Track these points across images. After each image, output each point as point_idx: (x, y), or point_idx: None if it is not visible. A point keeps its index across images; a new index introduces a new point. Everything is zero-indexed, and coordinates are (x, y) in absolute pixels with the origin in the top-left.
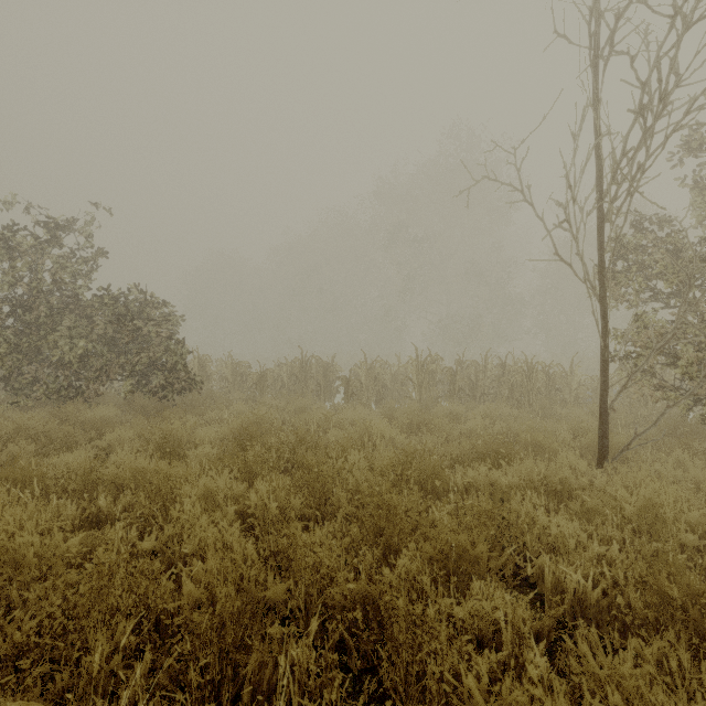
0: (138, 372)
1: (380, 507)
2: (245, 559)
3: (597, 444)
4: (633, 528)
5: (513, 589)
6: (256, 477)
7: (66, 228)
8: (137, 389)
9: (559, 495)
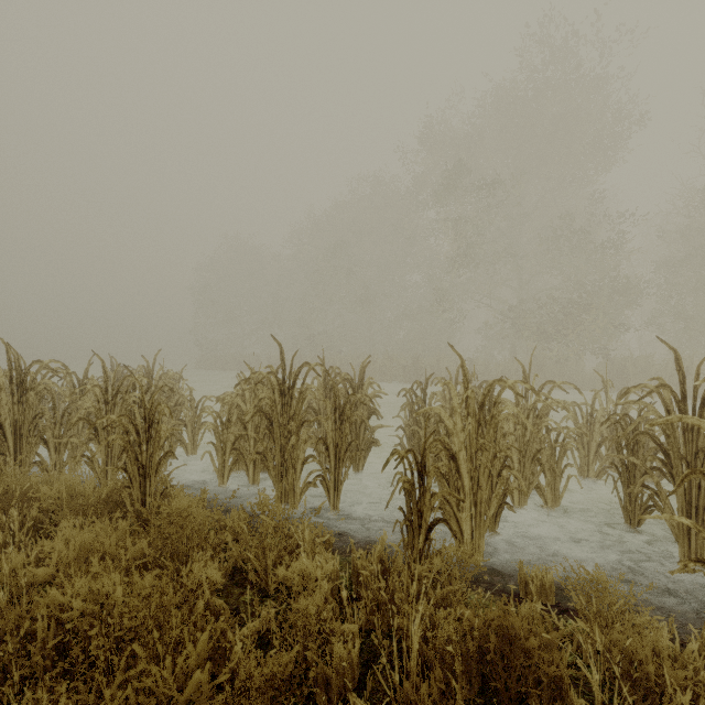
0: None
1: None
2: None
3: None
4: None
5: None
6: None
7: None
8: None
9: None
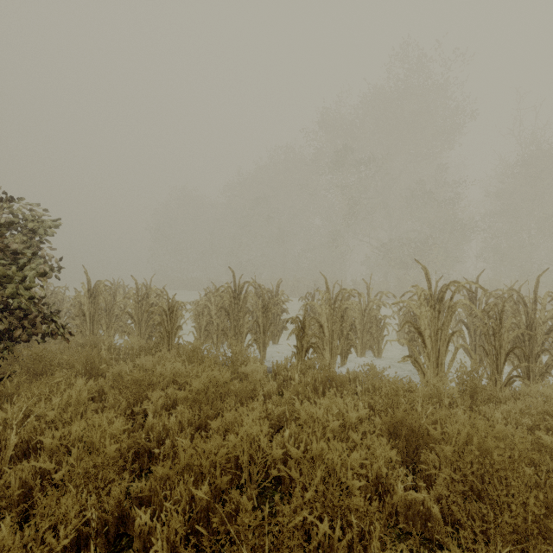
0: None
1: None
2: None
3: None
4: None
5: None
6: None
7: None
8: None
9: None
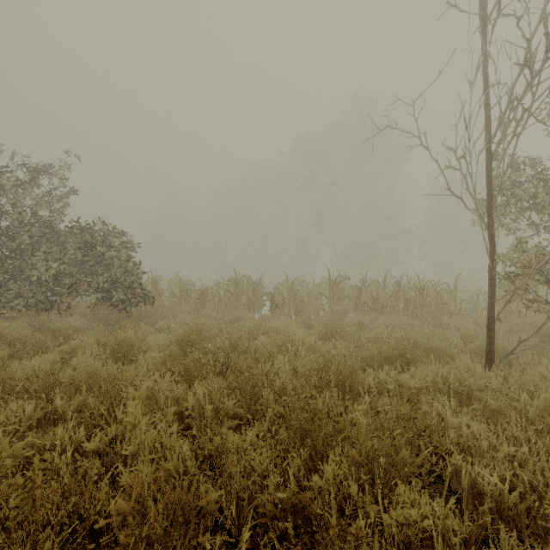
0: (103, 289)
1: (305, 411)
2: (182, 459)
3: (485, 349)
4: (534, 429)
5: (429, 486)
6: (195, 378)
7: (44, 172)
8: (101, 303)
9: (460, 396)
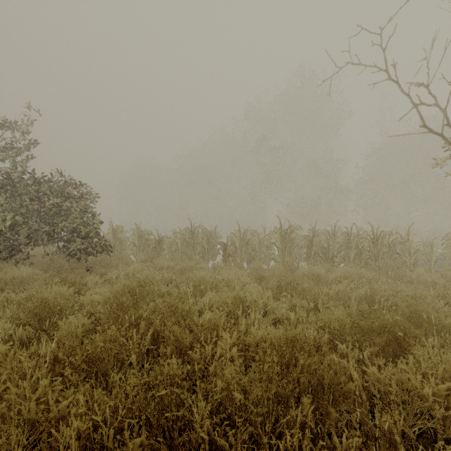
0: (63, 238)
1: None
2: None
3: None
4: None
5: None
6: (107, 367)
7: (4, 126)
8: (61, 252)
9: None
